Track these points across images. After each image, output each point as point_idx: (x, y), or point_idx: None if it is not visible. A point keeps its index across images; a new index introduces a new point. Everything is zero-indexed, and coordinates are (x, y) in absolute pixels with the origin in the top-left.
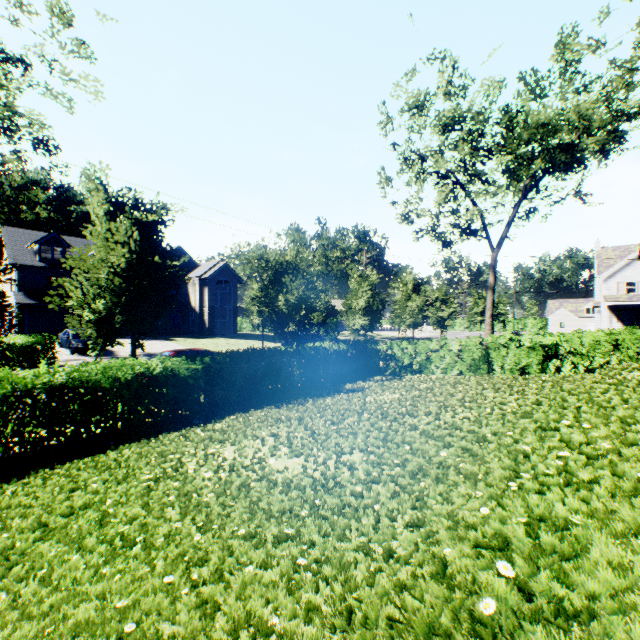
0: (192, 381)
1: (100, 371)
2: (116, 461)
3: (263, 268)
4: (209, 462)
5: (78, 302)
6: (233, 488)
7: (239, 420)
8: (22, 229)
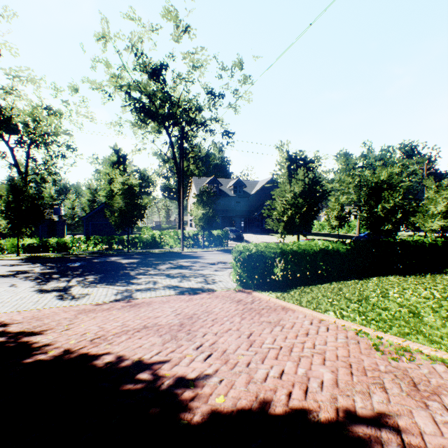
0: (344, 255)
1: (307, 245)
2: (337, 288)
3: (360, 187)
4: (405, 293)
5: (277, 212)
6: (446, 304)
7: (383, 280)
8: (199, 177)
